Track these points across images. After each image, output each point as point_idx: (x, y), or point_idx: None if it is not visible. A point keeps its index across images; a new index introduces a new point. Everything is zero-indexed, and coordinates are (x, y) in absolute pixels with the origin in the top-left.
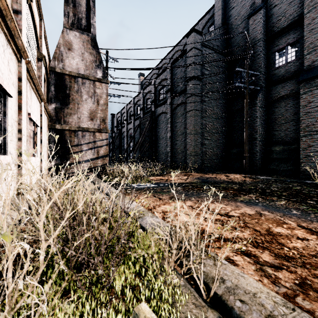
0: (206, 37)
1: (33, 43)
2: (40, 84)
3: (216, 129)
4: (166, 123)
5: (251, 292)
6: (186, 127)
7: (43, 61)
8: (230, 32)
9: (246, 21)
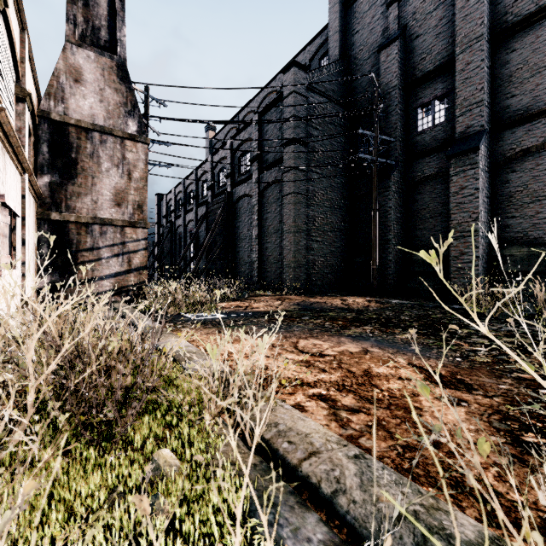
0: (314, 75)
1: (8, 72)
2: (22, 142)
3: (331, 225)
4: (251, 214)
5: (304, 433)
6: (282, 221)
7: (27, 102)
8: (353, 69)
9: (376, 55)
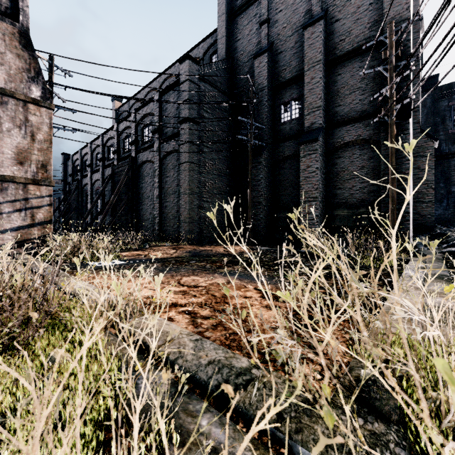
0: (205, 68)
1: None
2: None
3: (219, 189)
4: (153, 177)
5: (166, 331)
6: (179, 184)
7: None
8: (236, 68)
9: (252, 61)
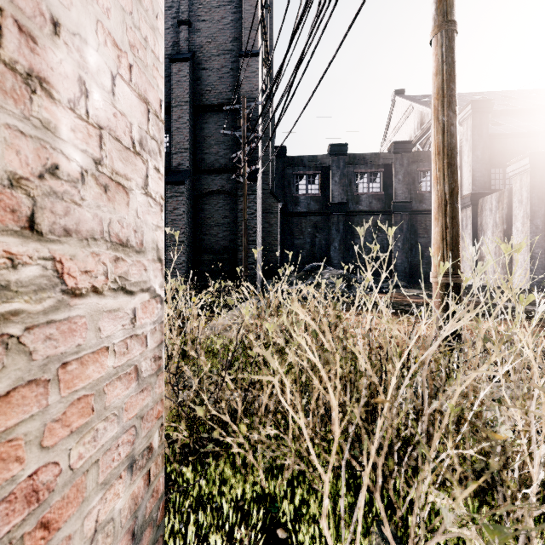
0: None
1: None
2: None
3: None
4: None
5: None
6: None
7: None
8: None
9: None
